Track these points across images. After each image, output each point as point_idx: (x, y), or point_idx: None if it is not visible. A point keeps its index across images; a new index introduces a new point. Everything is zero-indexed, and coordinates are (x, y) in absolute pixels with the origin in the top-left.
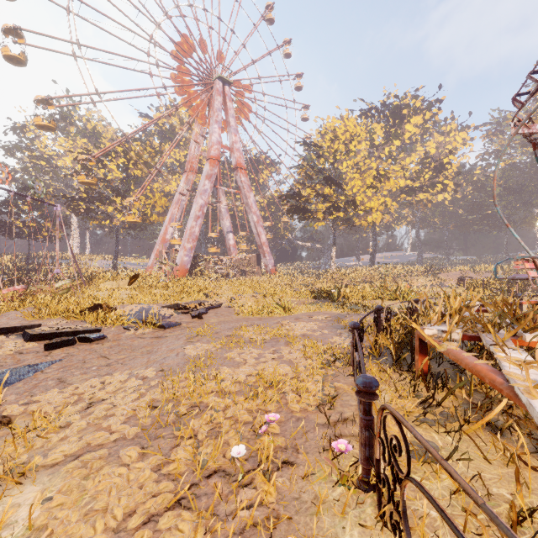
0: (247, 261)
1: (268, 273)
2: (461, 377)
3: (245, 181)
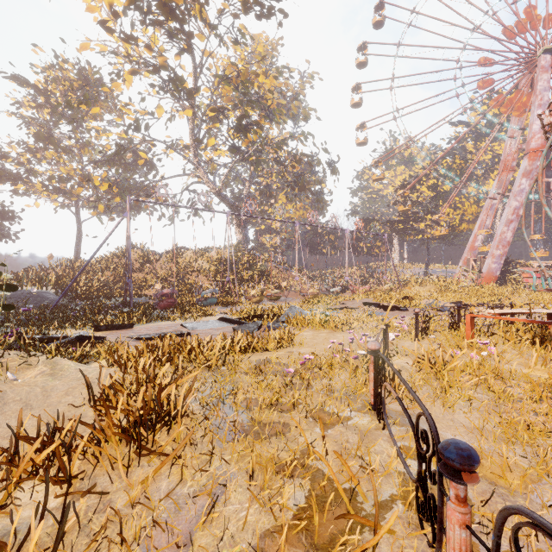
0: None
1: None
2: None
3: None
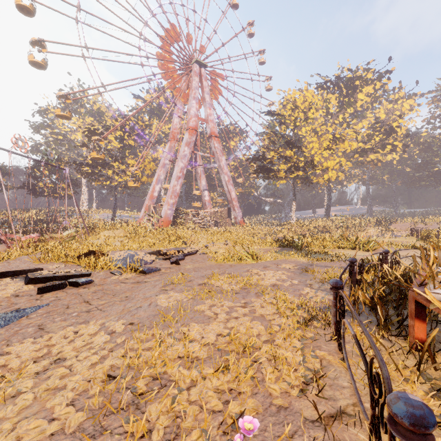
0: (220, 213)
1: (237, 224)
2: None
3: (218, 147)
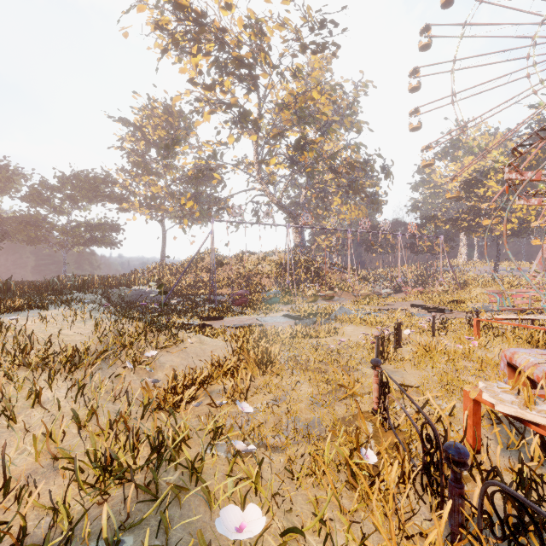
0: None
1: None
2: None
3: None
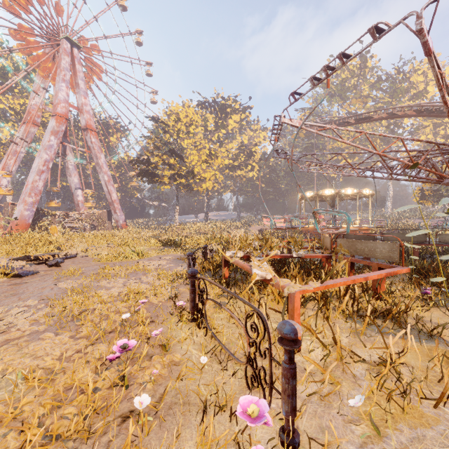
0: (98, 216)
1: (119, 228)
2: (246, 280)
3: (96, 143)
